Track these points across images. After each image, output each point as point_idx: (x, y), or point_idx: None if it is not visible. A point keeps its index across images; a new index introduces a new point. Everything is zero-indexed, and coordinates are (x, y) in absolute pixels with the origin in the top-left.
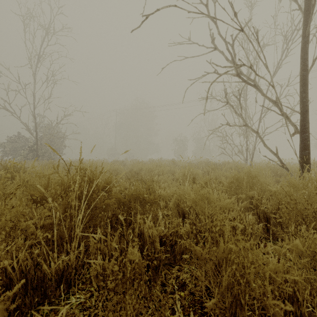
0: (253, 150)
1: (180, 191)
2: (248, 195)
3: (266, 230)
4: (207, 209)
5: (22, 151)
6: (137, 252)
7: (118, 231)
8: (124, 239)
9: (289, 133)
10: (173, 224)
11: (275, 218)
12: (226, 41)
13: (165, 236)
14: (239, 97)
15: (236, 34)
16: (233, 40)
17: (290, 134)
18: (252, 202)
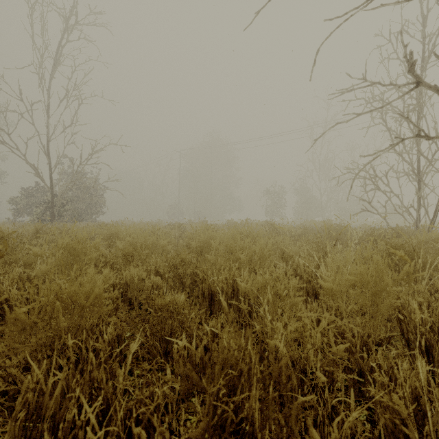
0: None
1: None
2: None
3: None
4: None
5: (35, 209)
6: None
7: None
8: None
9: None
10: None
11: None
12: None
13: None
14: None
15: None
16: None
17: None
18: None
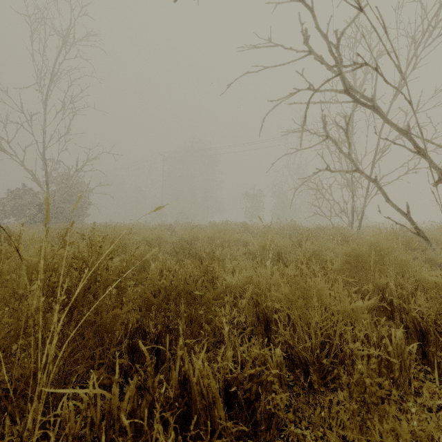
0: (364, 209)
1: (260, 278)
2: (377, 285)
3: (420, 354)
4: (313, 318)
5: (28, 211)
6: (177, 421)
7: (136, 378)
8: (147, 395)
9: (434, 180)
10: (251, 357)
11: (437, 333)
12: (327, 38)
13: (235, 380)
14: (346, 128)
15: (343, 29)
16: (338, 39)
17: (434, 183)
18: (384, 296)
